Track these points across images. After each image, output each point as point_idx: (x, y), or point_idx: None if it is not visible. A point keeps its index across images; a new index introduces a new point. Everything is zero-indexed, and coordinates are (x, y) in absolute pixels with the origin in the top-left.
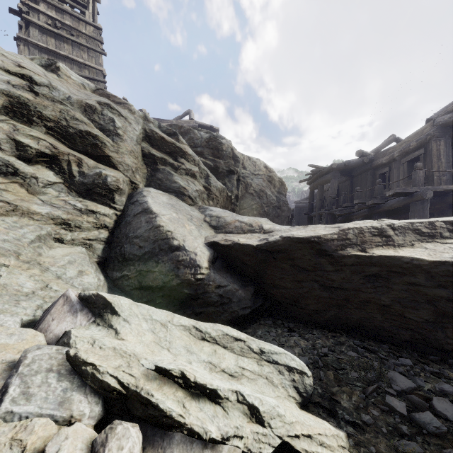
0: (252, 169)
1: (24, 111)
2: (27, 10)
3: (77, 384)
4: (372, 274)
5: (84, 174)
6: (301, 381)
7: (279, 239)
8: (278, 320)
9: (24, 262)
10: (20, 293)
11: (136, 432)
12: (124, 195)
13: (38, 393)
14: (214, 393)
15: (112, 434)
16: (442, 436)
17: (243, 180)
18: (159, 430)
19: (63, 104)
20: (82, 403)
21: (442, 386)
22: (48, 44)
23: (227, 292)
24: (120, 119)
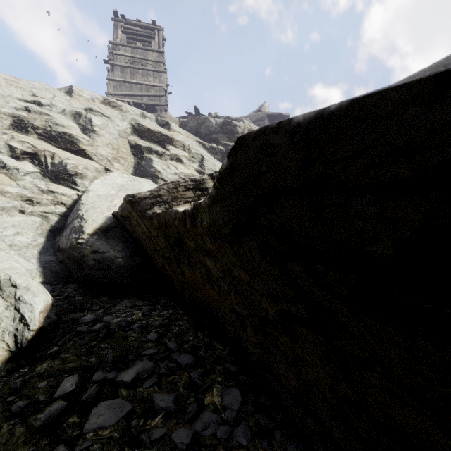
0: None
1: (23, 125)
2: (113, 57)
3: None
4: (178, 240)
5: (55, 164)
6: (22, 332)
7: (122, 203)
8: (163, 296)
9: None
10: None
11: None
12: (85, 178)
13: None
14: None
15: None
16: (32, 431)
17: None
18: None
19: (48, 115)
20: None
21: (156, 395)
22: (126, 78)
23: (107, 259)
24: (103, 119)
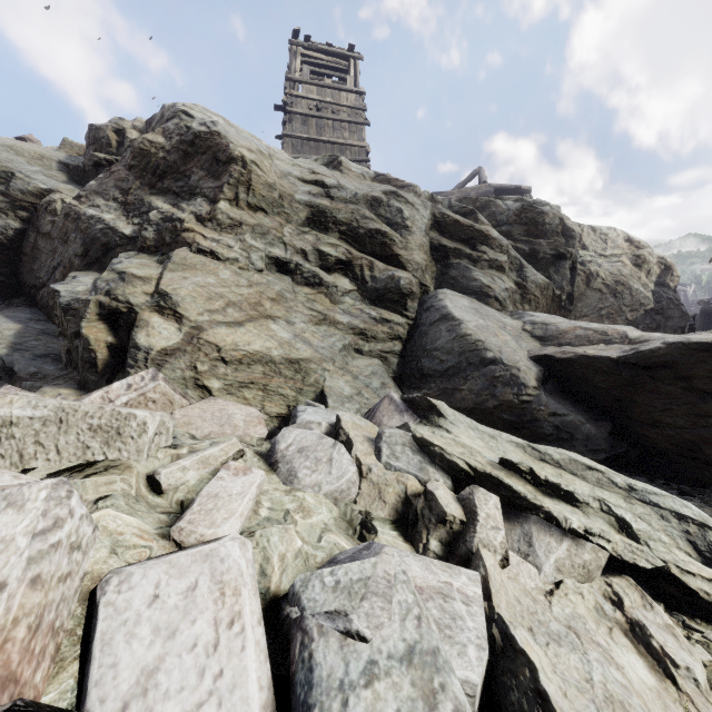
0: (599, 247)
1: (322, 219)
2: (291, 101)
3: (428, 461)
4: None
5: (376, 279)
6: (702, 536)
7: (661, 346)
8: (658, 479)
9: (339, 369)
10: (342, 395)
11: (496, 497)
12: (416, 300)
13: (402, 458)
14: (569, 496)
15: (477, 490)
16: None
17: (582, 269)
18: (512, 511)
19: (354, 203)
20: (436, 474)
21: None
22: (309, 133)
23: (567, 424)
24: (407, 208)
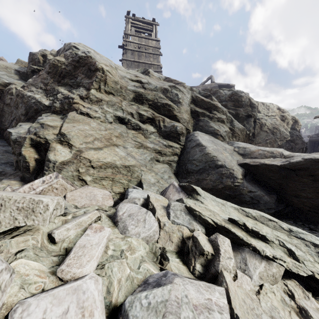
0: (265, 112)
1: (140, 98)
2: (126, 44)
3: (193, 218)
4: None
5: (166, 126)
6: None
7: (301, 160)
8: (298, 222)
9: (148, 170)
10: (150, 183)
11: (228, 239)
12: (184, 136)
13: (180, 217)
14: (263, 237)
15: (218, 236)
16: None
17: (258, 121)
18: (235, 245)
19: (155, 91)
20: (197, 226)
21: None
22: (134, 58)
23: (256, 196)
24: (180, 93)
